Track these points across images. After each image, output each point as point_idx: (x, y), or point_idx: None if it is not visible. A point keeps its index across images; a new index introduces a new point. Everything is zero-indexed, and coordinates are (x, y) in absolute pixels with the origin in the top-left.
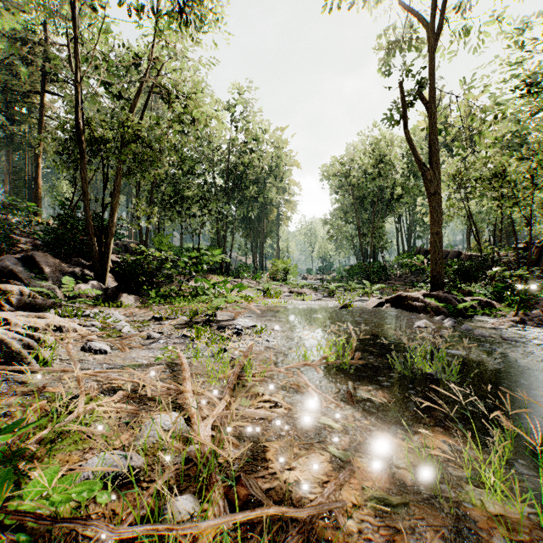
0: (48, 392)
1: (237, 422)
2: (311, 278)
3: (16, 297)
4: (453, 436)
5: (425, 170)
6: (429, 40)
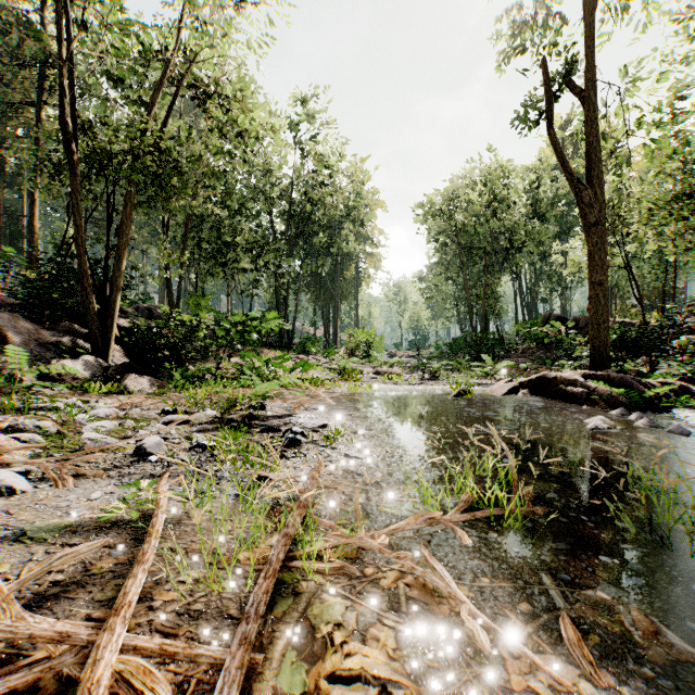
0: None
1: None
2: (401, 355)
3: None
4: None
5: (581, 189)
6: None
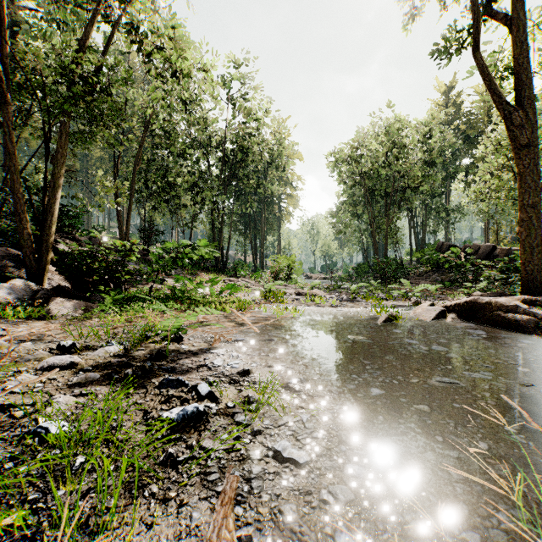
0: None
1: None
2: (316, 277)
3: None
4: None
5: (511, 111)
6: None
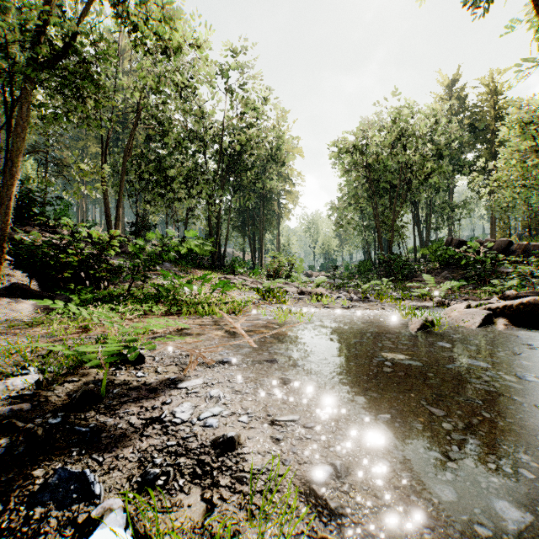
0: None
1: None
2: (317, 275)
3: None
4: None
5: None
6: None
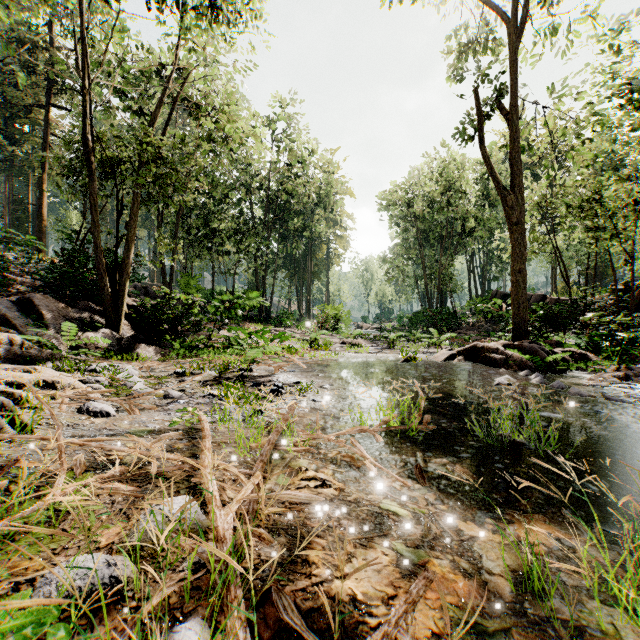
0: (17, 468)
1: (272, 508)
2: (367, 327)
3: (5, 347)
4: (560, 527)
5: (505, 195)
6: (510, 37)
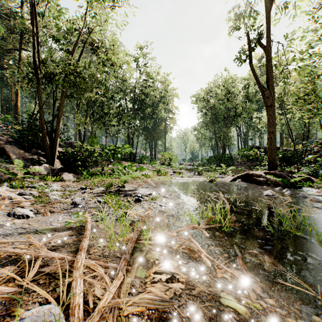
0: None
1: (131, 307)
2: (185, 164)
3: None
4: None
5: (264, 90)
6: (267, 4)
